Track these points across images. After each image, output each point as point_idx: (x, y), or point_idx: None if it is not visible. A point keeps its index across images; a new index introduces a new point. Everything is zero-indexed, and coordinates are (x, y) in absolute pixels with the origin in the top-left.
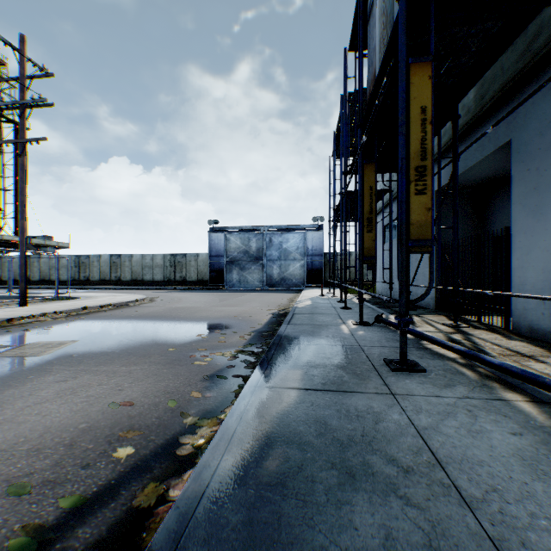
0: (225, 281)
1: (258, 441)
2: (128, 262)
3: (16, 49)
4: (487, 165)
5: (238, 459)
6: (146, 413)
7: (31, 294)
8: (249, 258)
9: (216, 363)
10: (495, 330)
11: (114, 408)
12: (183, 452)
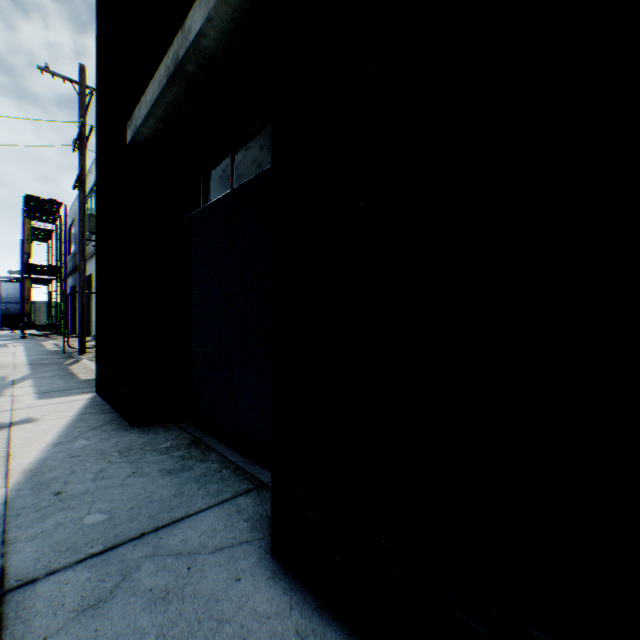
0: None
1: None
2: None
3: None
4: None
5: None
6: None
7: None
8: None
9: None
10: (74, 335)
11: None
12: None
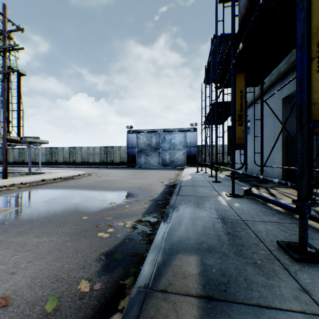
0: (137, 162)
1: None
2: (80, 151)
3: (0, 13)
4: None
5: None
6: None
7: (18, 171)
8: (151, 149)
9: (116, 235)
10: None
11: None
12: None
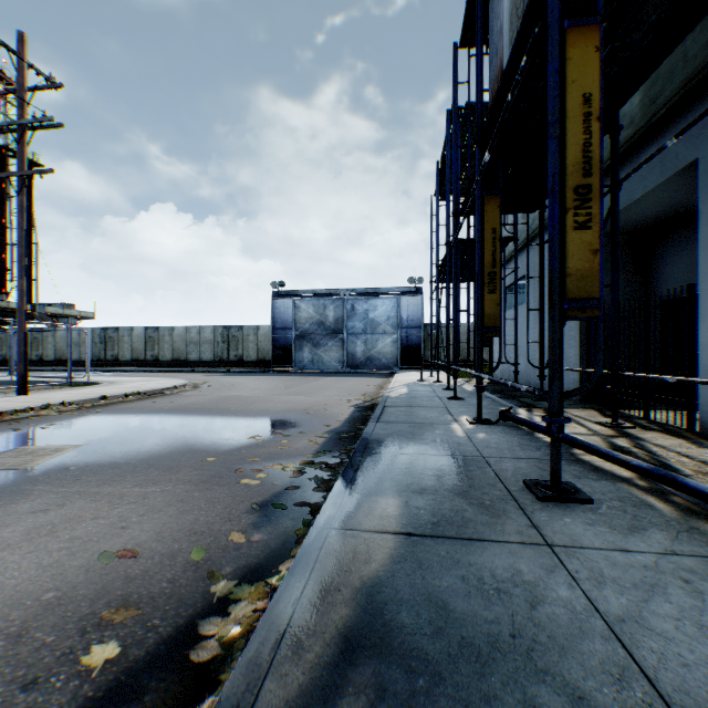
0: (294, 361)
1: (329, 646)
2: (168, 336)
3: (13, 51)
4: (657, 199)
5: (290, 691)
6: (155, 572)
7: (39, 379)
8: (325, 331)
9: (273, 482)
10: (674, 431)
11: (106, 562)
12: (202, 655)
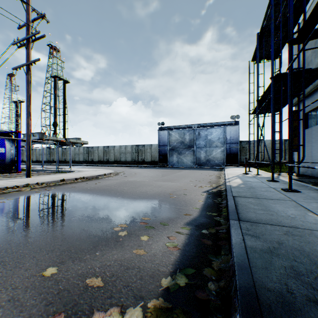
0: (169, 161)
1: None
2: (112, 150)
3: (24, 2)
4: None
5: None
6: None
7: (53, 169)
8: (184, 146)
9: None
10: None
11: None
12: None
